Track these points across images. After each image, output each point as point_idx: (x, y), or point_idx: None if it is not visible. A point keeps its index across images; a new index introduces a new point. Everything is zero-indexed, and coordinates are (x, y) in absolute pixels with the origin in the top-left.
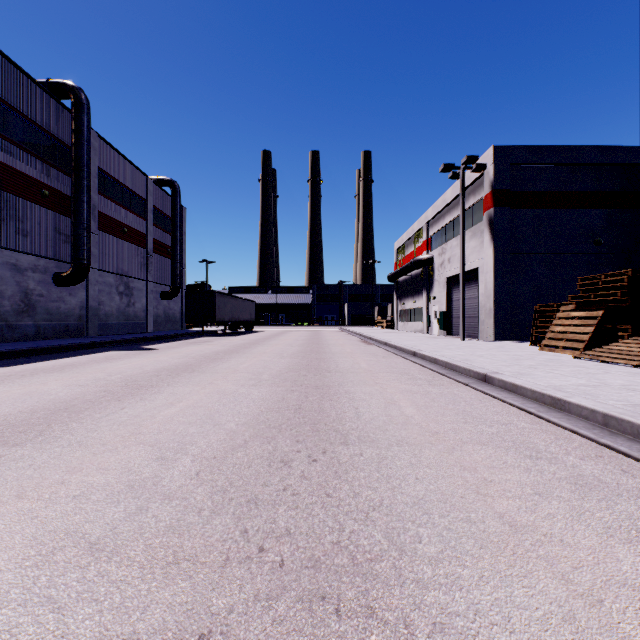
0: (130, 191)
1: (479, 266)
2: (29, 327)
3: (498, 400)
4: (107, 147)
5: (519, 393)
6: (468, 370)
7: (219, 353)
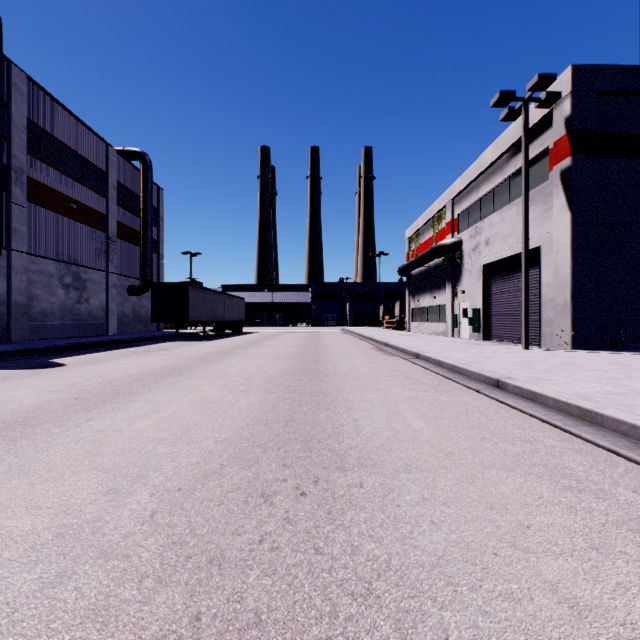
0: (82, 159)
1: (541, 244)
2: None
3: None
4: (44, 97)
5: None
6: None
7: (146, 376)
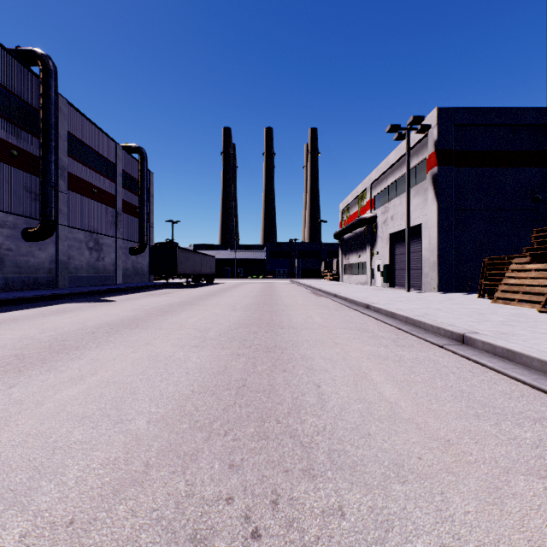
0: (100, 155)
1: (422, 222)
2: None
3: (493, 371)
4: (77, 114)
5: (518, 362)
6: (437, 328)
7: (173, 305)
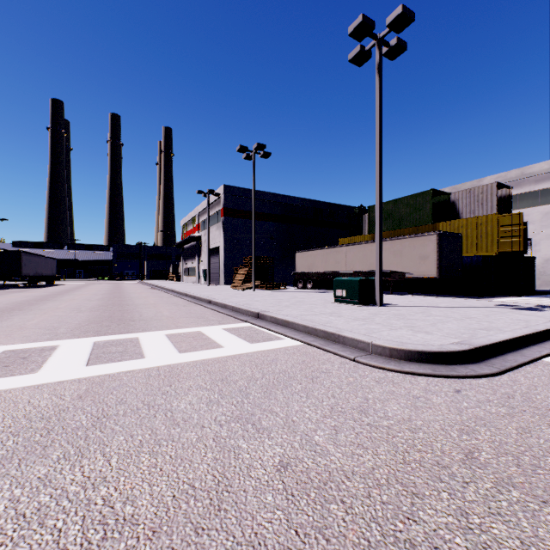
0: None
1: (220, 246)
2: None
3: (184, 299)
4: None
5: (191, 297)
6: (184, 293)
7: (50, 295)
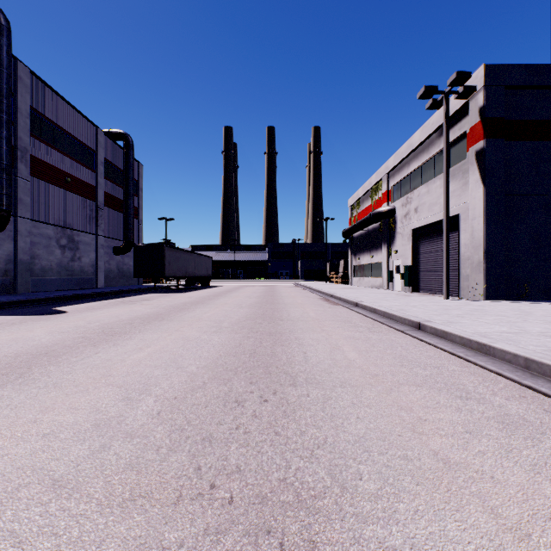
0: (75, 139)
1: (460, 212)
2: None
3: None
4: (44, 88)
5: None
6: None
7: (135, 320)
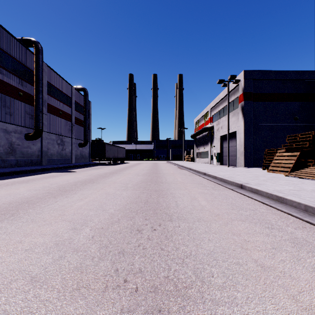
0: (63, 93)
1: (236, 130)
2: (12, 160)
3: (248, 197)
4: (52, 71)
5: (259, 194)
6: (232, 182)
7: (107, 173)
